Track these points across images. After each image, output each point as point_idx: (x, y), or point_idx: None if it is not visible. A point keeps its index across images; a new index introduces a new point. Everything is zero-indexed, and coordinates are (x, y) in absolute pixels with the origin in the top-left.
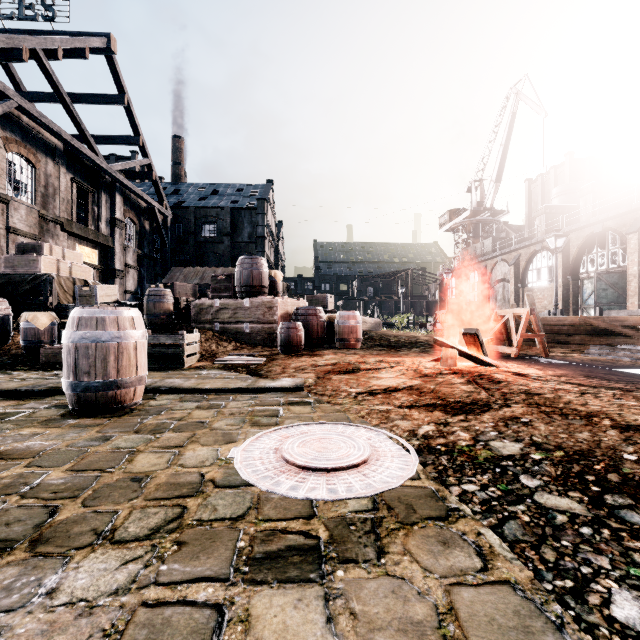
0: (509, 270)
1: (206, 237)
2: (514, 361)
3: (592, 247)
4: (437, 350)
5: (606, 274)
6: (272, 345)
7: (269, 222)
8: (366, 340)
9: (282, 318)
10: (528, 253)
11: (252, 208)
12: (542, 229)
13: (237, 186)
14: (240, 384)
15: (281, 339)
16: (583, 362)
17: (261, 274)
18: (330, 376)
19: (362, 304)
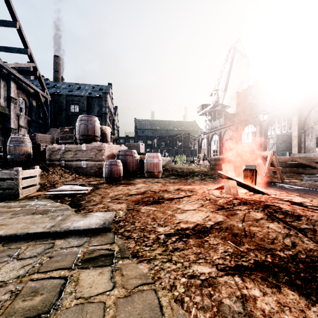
0: (232, 134)
1: (72, 112)
2: (270, 187)
3: (273, 123)
4: (210, 178)
5: (281, 136)
6: (101, 176)
7: (109, 106)
8: (164, 171)
9: (108, 157)
10: (242, 125)
11: (99, 97)
12: (249, 113)
13: (91, 85)
14: (43, 225)
15: (105, 172)
16: (314, 187)
17: (94, 127)
18: (139, 207)
19: (159, 150)
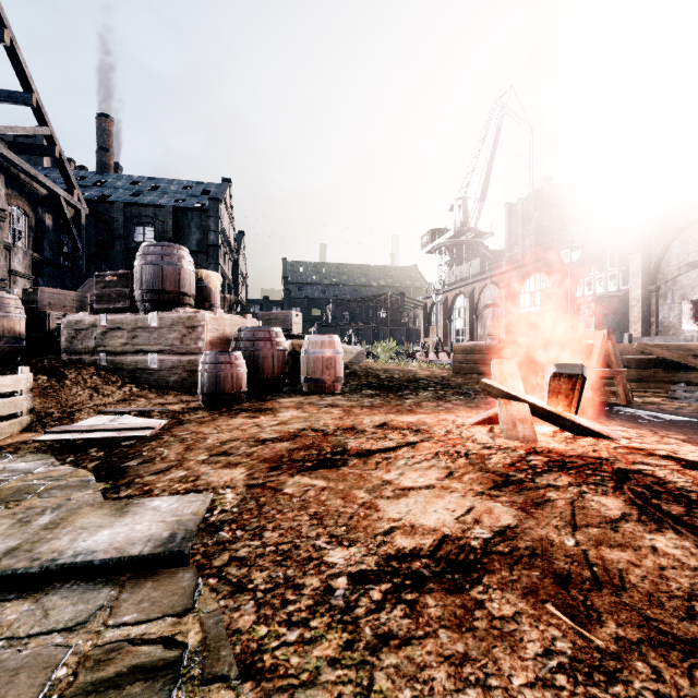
0: (499, 294)
1: (140, 242)
2: (606, 418)
3: (587, 269)
4: (457, 394)
5: (607, 298)
6: (195, 390)
7: (225, 229)
8: (347, 377)
9: (213, 345)
10: (520, 275)
11: (202, 209)
12: (536, 248)
13: (184, 183)
14: None
15: (203, 382)
16: None
17: (179, 273)
18: (280, 479)
19: (338, 330)
